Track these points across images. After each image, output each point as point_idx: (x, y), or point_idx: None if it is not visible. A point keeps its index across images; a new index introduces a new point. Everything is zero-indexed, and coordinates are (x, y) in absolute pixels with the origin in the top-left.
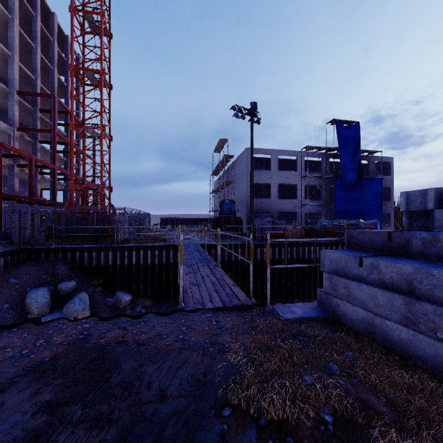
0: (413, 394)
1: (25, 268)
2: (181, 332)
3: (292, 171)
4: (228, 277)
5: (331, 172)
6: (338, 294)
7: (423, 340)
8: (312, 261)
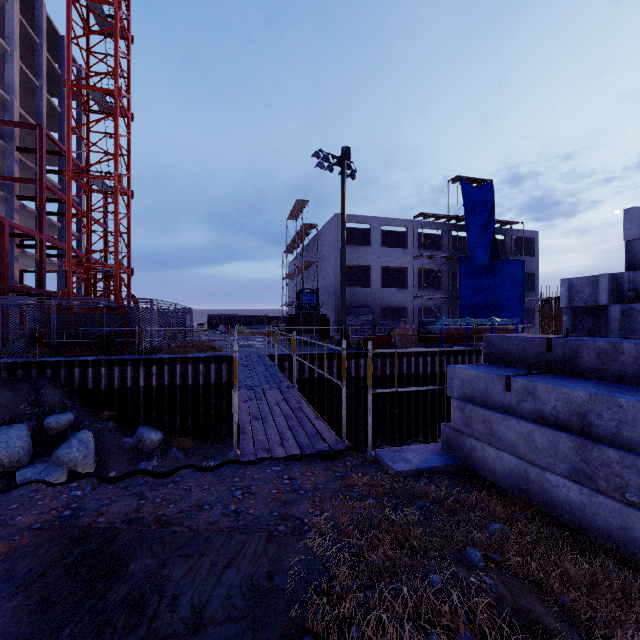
0: (596, 594)
1: None
2: (234, 499)
3: (400, 248)
4: (308, 405)
5: (455, 251)
6: (473, 432)
7: (604, 504)
8: (429, 377)
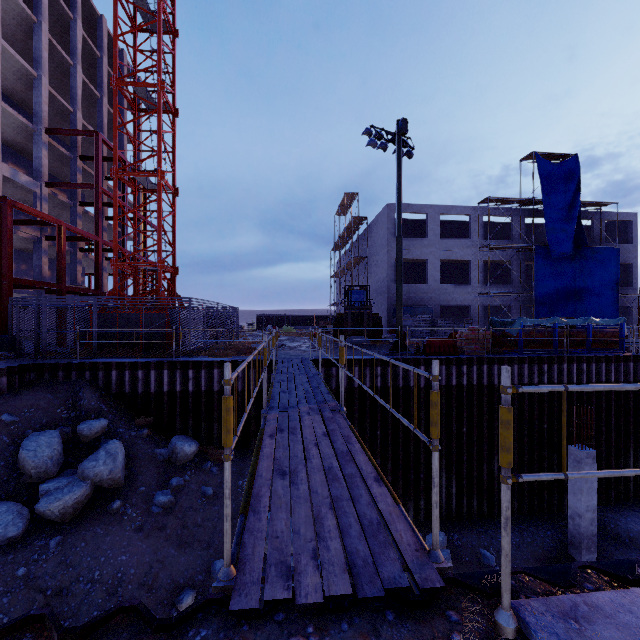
0: None
1: (30, 397)
2: None
3: (462, 239)
4: (361, 445)
5: (529, 240)
6: None
7: None
8: None
